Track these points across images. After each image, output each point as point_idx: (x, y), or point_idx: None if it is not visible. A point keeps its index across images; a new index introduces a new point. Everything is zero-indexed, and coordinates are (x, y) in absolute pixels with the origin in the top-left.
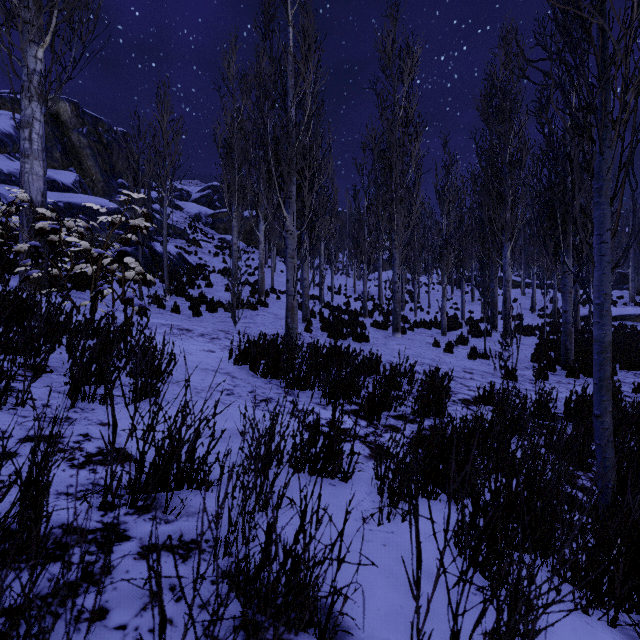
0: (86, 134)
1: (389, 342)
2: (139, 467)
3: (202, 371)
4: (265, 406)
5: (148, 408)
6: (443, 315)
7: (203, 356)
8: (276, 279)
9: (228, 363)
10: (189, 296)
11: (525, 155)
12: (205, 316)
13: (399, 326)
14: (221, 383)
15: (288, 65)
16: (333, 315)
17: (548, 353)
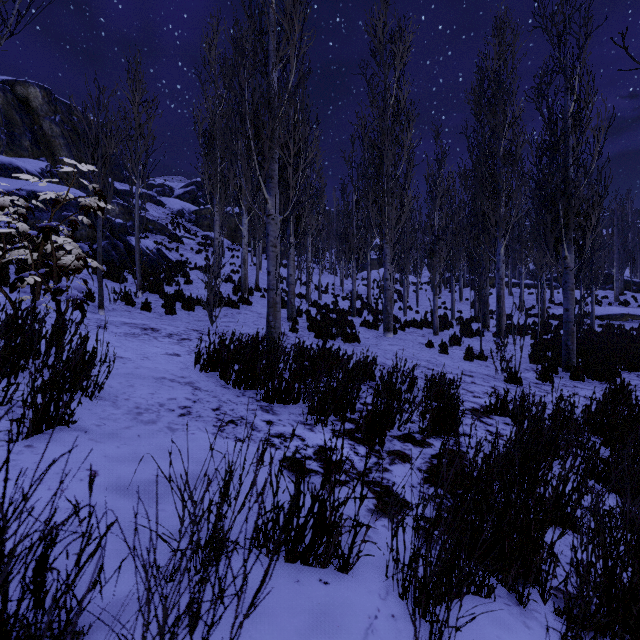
0: (59, 123)
1: (381, 342)
2: None
3: (156, 381)
4: (231, 431)
5: (44, 446)
6: (435, 314)
7: (163, 361)
8: (261, 277)
9: (194, 369)
10: (164, 293)
11: (520, 148)
12: (180, 314)
13: (390, 325)
14: (177, 398)
15: (270, 25)
16: (321, 314)
17: (546, 353)
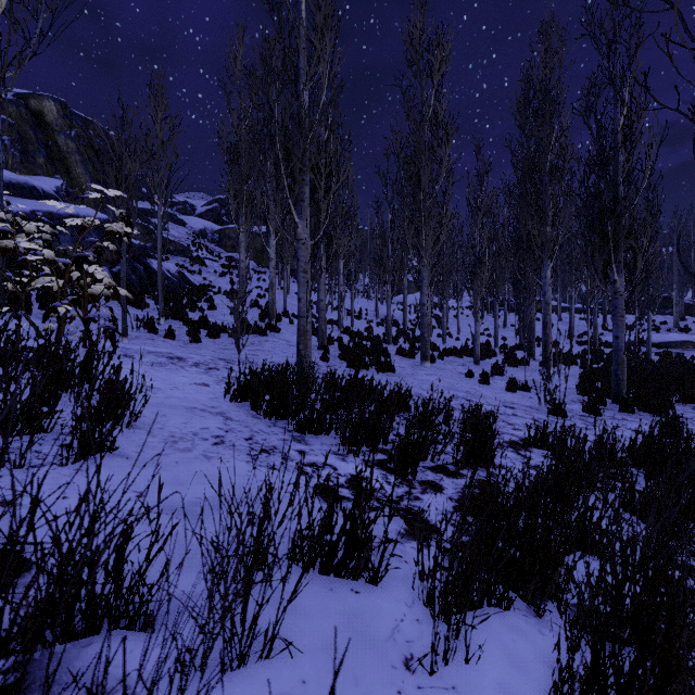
0: (75, 138)
1: (417, 372)
2: None
3: (187, 411)
4: (265, 459)
5: (92, 470)
6: (476, 342)
7: (193, 391)
8: (290, 302)
9: (224, 400)
10: (188, 319)
11: (567, 163)
12: (205, 342)
13: (428, 354)
14: (209, 427)
15: (300, 42)
16: (353, 342)
17: (595, 384)
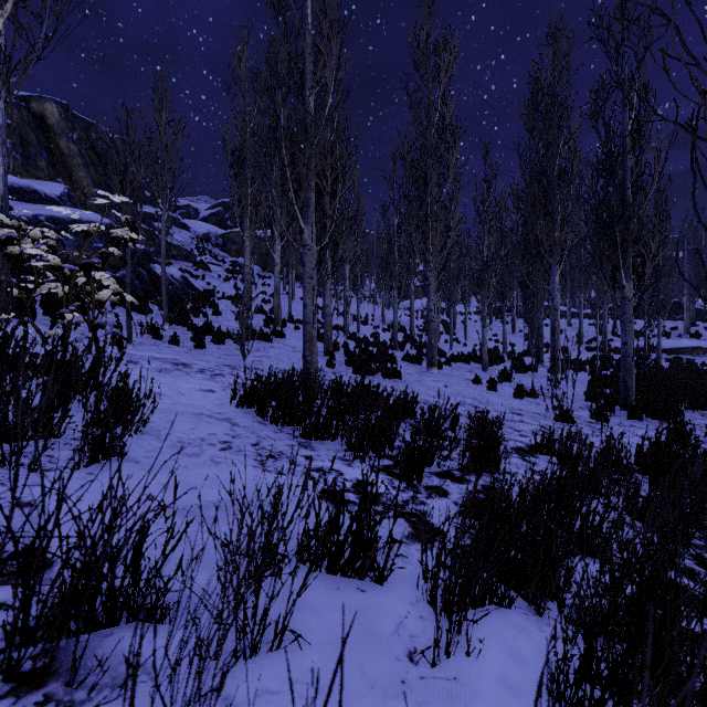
0: (77, 140)
1: (424, 378)
2: (23, 606)
3: (194, 417)
4: (272, 464)
5: (103, 474)
6: (484, 348)
7: (199, 397)
8: (295, 307)
9: (230, 406)
10: (192, 325)
11: (576, 167)
12: (210, 348)
13: (435, 360)
14: (217, 433)
15: (306, 47)
16: (359, 348)
17: (604, 391)
